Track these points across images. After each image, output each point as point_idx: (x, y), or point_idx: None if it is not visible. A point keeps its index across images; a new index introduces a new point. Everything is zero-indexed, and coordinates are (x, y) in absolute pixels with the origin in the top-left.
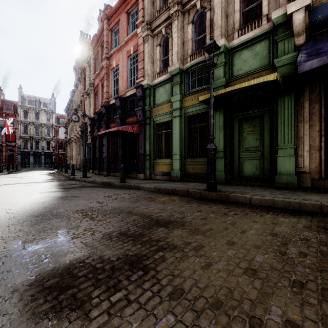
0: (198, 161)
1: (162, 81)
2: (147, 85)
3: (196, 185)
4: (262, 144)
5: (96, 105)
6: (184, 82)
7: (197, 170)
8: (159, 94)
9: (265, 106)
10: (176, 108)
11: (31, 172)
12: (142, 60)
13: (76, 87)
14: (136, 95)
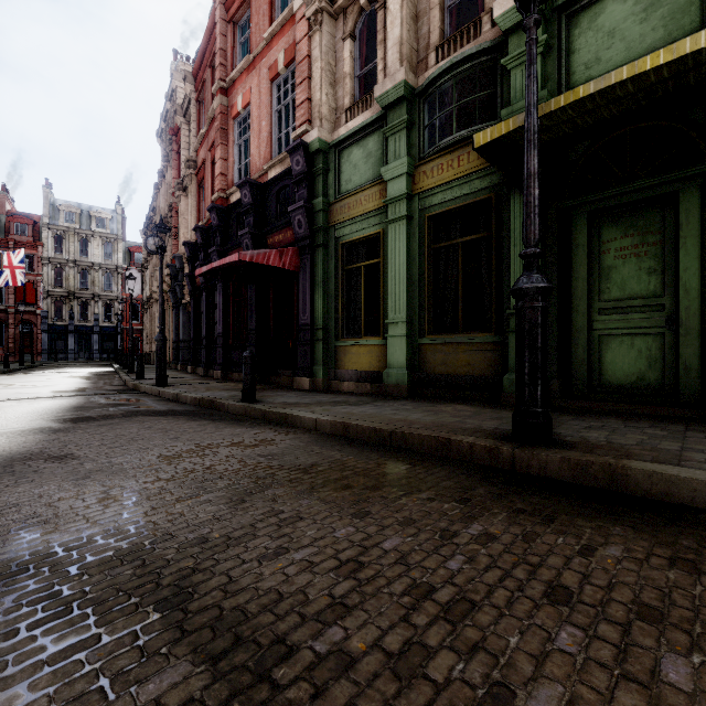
0: (460, 341)
1: (358, 128)
2: (318, 144)
3: (460, 413)
4: (672, 287)
5: (202, 211)
6: (420, 125)
7: (456, 367)
8: (349, 164)
9: (678, 168)
10: (395, 197)
11: (56, 371)
12: (307, 79)
13: (162, 176)
14: (291, 173)
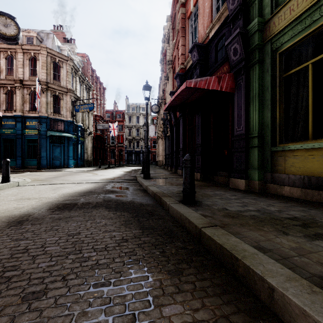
0: None
1: None
2: None
3: None
4: None
5: (175, 86)
6: None
7: None
8: None
9: None
10: None
11: (122, 168)
12: None
13: (161, 79)
14: (226, 23)
